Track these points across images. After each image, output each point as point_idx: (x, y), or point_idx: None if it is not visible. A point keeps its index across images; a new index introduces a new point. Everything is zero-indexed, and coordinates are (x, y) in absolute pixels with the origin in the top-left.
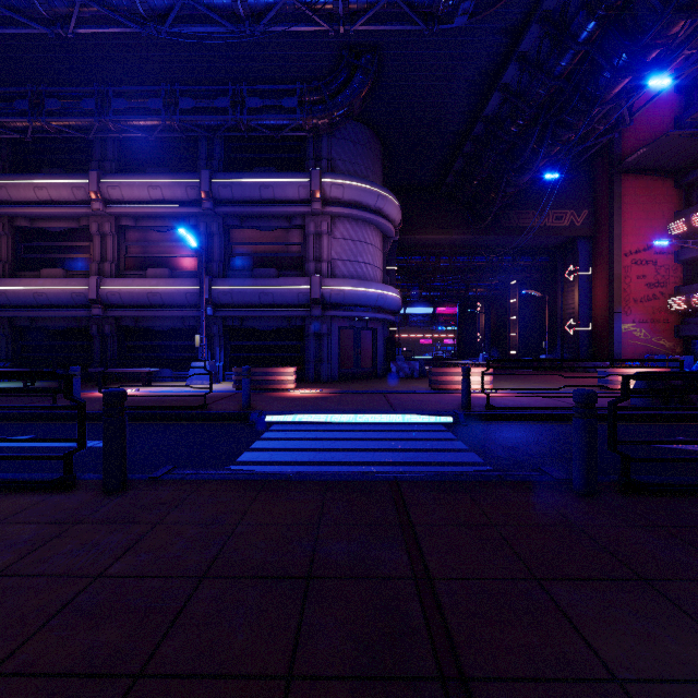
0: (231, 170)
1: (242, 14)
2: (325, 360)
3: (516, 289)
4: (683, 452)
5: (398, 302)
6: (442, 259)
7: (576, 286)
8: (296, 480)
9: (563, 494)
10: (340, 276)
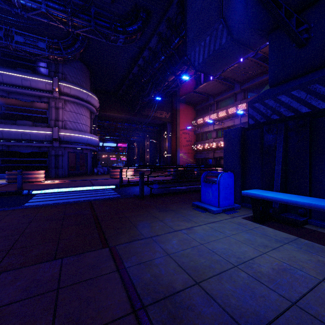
0: (1, 65)
1: (17, 6)
2: (61, 167)
3: (148, 138)
4: (175, 189)
5: (98, 142)
6: (118, 123)
7: (167, 139)
8: (54, 205)
9: (136, 198)
10: (69, 128)
